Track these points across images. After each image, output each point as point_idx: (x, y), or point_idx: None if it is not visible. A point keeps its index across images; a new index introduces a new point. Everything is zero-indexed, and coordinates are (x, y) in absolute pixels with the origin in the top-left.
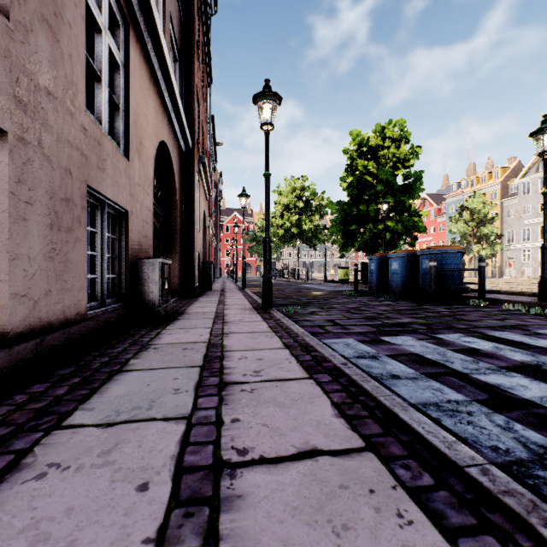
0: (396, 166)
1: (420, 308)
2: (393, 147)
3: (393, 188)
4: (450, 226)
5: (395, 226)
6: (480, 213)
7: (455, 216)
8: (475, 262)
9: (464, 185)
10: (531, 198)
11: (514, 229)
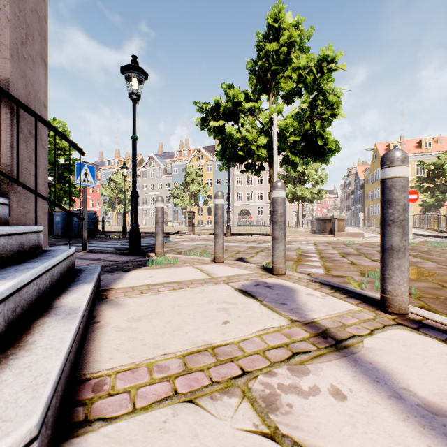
0: (59, 154)
1: (71, 239)
2: (57, 138)
3: (57, 167)
4: (103, 190)
5: (59, 192)
6: (121, 185)
7: (106, 184)
8: (120, 216)
9: (113, 163)
10: (147, 181)
11: (140, 197)
